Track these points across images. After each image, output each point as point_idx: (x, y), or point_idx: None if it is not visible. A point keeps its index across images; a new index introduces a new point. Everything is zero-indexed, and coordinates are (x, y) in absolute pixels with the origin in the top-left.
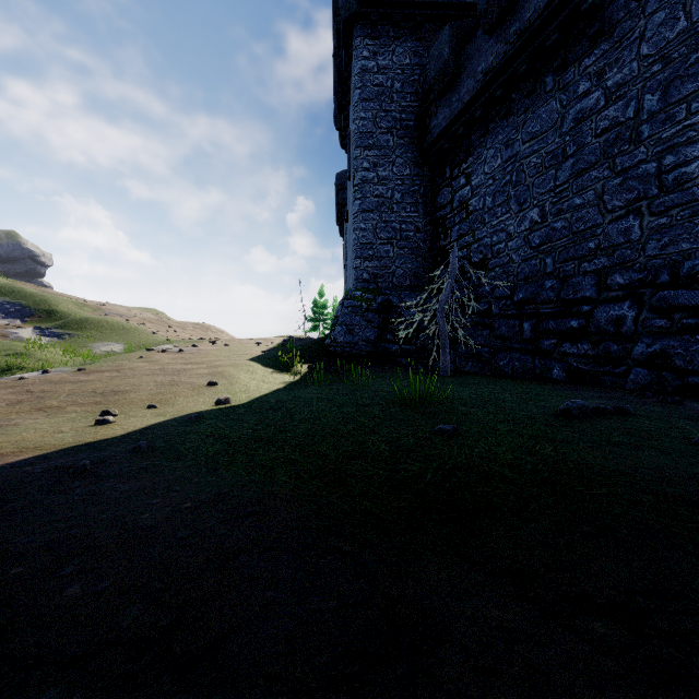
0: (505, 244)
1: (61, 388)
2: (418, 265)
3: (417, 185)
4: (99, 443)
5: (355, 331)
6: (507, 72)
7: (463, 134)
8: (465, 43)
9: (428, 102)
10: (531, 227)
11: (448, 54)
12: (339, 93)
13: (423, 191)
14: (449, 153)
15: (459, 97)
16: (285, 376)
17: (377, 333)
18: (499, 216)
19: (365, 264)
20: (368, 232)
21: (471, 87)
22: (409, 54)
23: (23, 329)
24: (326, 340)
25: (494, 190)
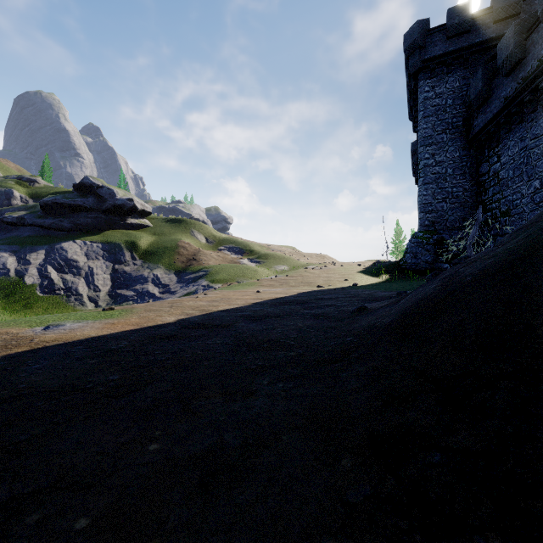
0: (520, 200)
1: (289, 281)
2: (466, 213)
3: (465, 161)
4: (330, 289)
5: (418, 256)
6: (517, 100)
7: (494, 131)
8: (493, 78)
9: (472, 109)
10: (534, 191)
11: (481, 86)
12: (411, 101)
13: (469, 165)
14: (486, 141)
15: (490, 110)
16: (377, 279)
17: (433, 257)
18: (517, 183)
19: (426, 216)
20: (428, 196)
21: (497, 105)
22: (458, 79)
23: (244, 259)
24: (400, 262)
25: (513, 167)
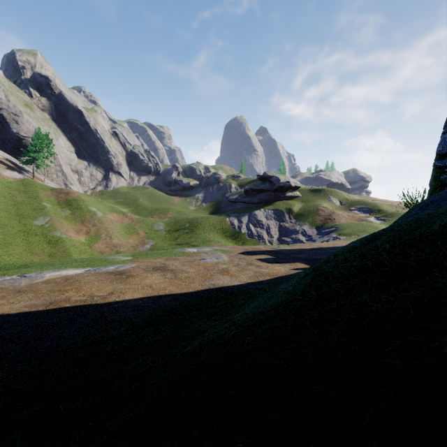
0: None
1: None
2: None
3: None
4: None
5: None
6: None
7: None
8: None
9: None
10: None
11: None
12: None
13: None
14: None
15: None
16: None
17: None
18: None
19: None
20: None
21: None
22: None
23: (370, 218)
24: None
25: None
